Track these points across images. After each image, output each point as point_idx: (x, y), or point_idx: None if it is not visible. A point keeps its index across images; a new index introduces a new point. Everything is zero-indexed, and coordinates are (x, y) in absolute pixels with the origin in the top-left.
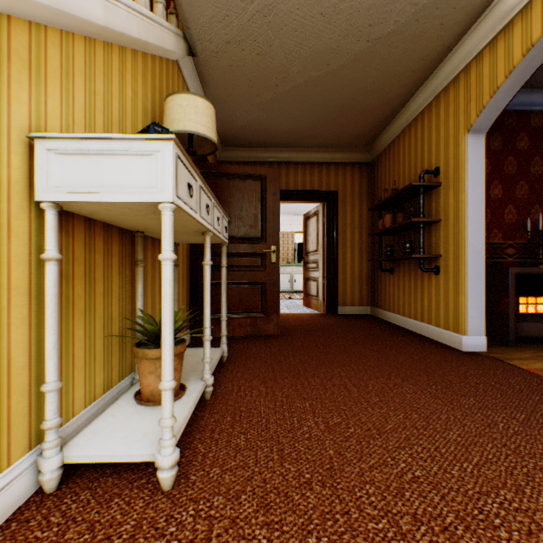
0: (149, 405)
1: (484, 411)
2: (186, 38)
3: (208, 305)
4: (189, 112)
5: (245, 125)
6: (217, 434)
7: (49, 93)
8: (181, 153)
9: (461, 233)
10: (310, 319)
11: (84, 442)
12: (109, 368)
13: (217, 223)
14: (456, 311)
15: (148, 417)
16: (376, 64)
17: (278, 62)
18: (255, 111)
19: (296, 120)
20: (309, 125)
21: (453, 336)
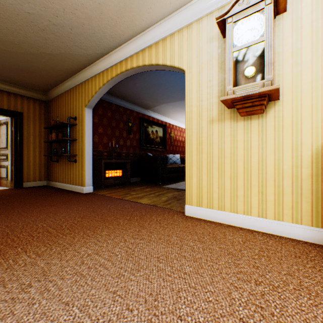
0: None
1: (78, 207)
2: None
3: None
4: None
5: None
6: None
7: None
8: None
9: (84, 146)
10: (1, 192)
11: None
12: None
13: None
14: (82, 178)
15: None
16: (44, 61)
17: None
18: None
19: None
20: None
21: (81, 188)
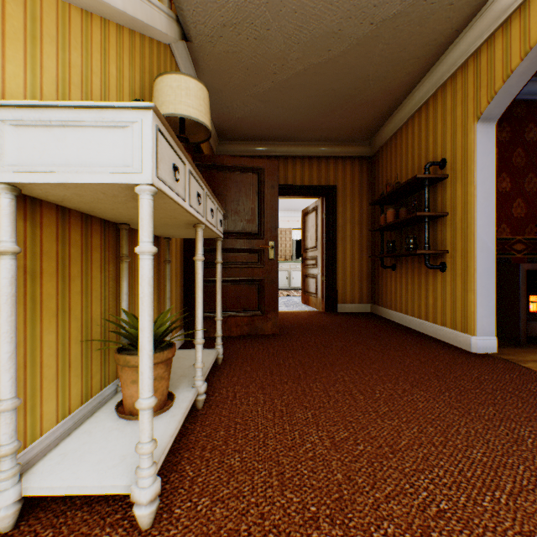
0: (132, 419)
1: (507, 424)
2: (179, 22)
3: (200, 305)
4: (180, 94)
5: (242, 117)
6: (208, 453)
7: (8, 57)
8: (164, 128)
9: (470, 228)
10: (309, 317)
11: (49, 468)
12: (89, 376)
13: (211, 215)
14: (464, 310)
15: (129, 435)
16: (379, 49)
17: (277, 47)
18: (253, 102)
19: (295, 112)
20: (308, 117)
21: (461, 336)
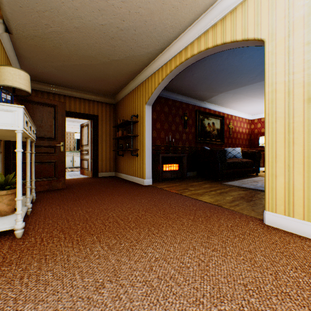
0: None
1: (140, 199)
2: (4, 22)
3: (29, 171)
4: (16, 77)
5: (43, 72)
6: (38, 222)
7: None
8: (25, 110)
9: (144, 141)
10: (84, 180)
11: None
12: None
13: (33, 133)
14: (143, 170)
15: (2, 220)
16: (113, 68)
17: (65, 53)
18: (51, 68)
19: (75, 78)
20: (83, 82)
21: (142, 180)
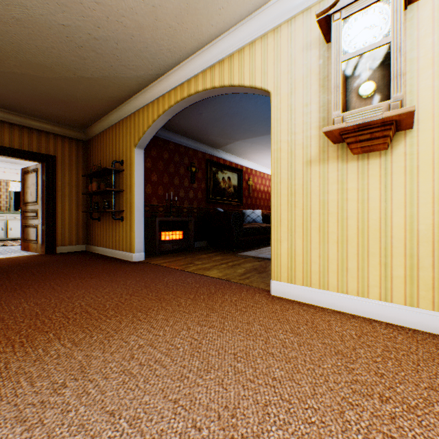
0: None
1: (126, 281)
2: None
3: None
4: None
5: None
6: None
7: None
8: None
9: (133, 199)
10: (30, 259)
11: None
12: None
13: None
14: (131, 241)
15: None
16: (83, 88)
17: None
18: None
19: (13, 93)
20: (27, 101)
21: (130, 254)
